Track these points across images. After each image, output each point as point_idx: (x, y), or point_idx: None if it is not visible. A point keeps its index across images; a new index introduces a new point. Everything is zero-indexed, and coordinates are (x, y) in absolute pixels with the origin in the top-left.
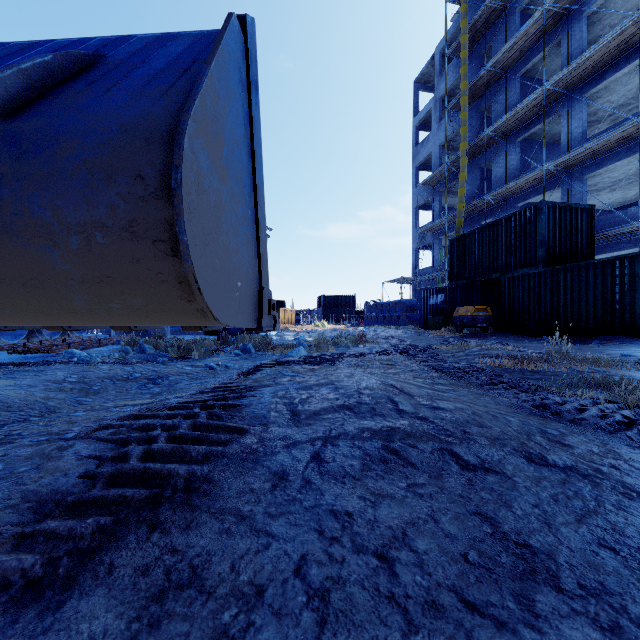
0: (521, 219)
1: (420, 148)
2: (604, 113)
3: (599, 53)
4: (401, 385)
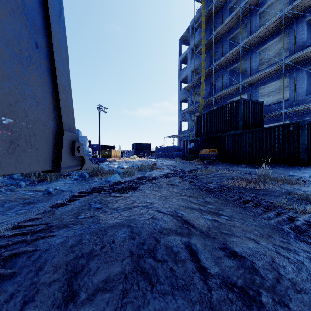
0: (231, 106)
1: (182, 72)
2: (265, 60)
3: (265, 30)
4: (190, 217)
